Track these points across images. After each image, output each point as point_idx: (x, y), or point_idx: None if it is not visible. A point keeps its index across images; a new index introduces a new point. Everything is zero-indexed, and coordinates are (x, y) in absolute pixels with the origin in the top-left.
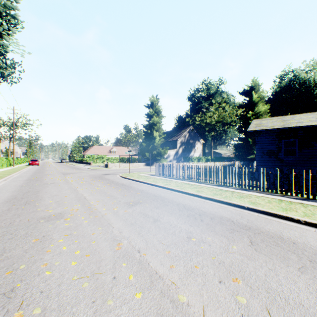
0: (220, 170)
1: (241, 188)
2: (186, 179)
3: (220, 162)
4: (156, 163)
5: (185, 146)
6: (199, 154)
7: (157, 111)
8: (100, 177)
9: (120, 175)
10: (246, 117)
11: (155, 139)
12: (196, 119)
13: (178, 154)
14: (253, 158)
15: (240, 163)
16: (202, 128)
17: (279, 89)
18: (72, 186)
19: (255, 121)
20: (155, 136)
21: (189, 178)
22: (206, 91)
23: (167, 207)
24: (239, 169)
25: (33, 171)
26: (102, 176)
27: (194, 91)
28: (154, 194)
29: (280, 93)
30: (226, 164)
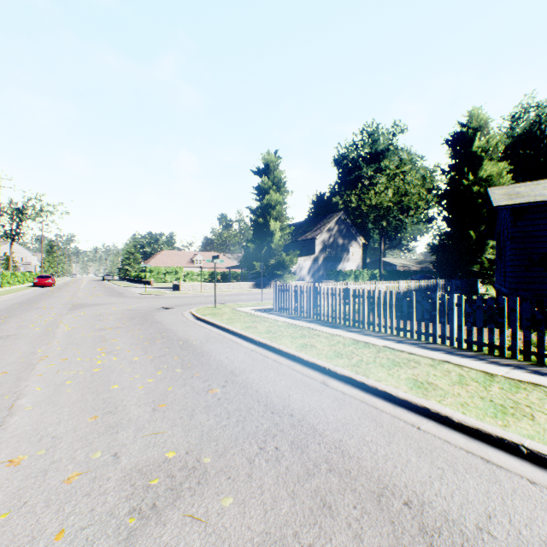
0: (455, 306)
1: (544, 367)
2: (350, 324)
3: (410, 281)
4: (274, 284)
5: (331, 250)
6: (356, 266)
7: (276, 181)
8: (143, 317)
9: (191, 312)
10: (459, 189)
11: (273, 236)
12: (351, 198)
13: (316, 265)
14: (475, 272)
15: (449, 282)
16: (362, 216)
17: (510, 141)
18: (35, 353)
19: (496, 190)
20: (273, 231)
21: (358, 322)
22: (369, 146)
23: (332, 540)
24: (529, 304)
25: (21, 299)
26: (152, 313)
27: (346, 149)
28: (266, 400)
29: (511, 148)
30: (421, 286)
